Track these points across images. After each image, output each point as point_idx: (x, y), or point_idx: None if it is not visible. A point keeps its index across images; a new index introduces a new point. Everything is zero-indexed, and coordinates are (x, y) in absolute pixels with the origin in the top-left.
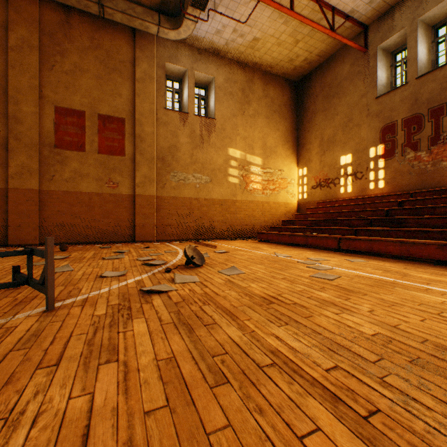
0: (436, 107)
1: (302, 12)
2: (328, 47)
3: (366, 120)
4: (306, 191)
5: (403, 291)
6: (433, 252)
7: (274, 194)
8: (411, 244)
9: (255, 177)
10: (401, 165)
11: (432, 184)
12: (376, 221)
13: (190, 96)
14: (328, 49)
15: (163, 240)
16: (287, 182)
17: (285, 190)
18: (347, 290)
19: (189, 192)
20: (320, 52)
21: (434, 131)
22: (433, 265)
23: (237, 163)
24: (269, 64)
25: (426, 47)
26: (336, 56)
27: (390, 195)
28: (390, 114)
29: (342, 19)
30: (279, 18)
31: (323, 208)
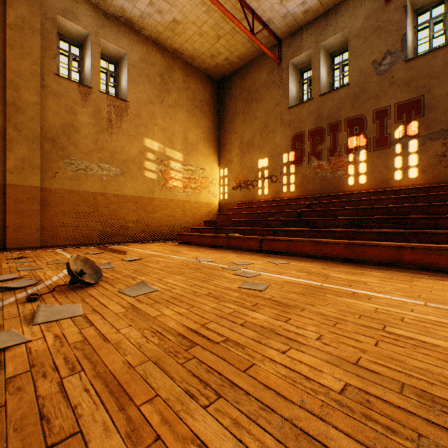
0: (333, 124)
1: (225, 6)
2: (248, 51)
3: (280, 128)
4: (227, 191)
5: (336, 299)
6: (341, 251)
7: (195, 193)
8: (323, 243)
9: (176, 174)
10: (308, 171)
11: (331, 190)
12: (291, 222)
13: (94, 67)
14: (248, 54)
15: (54, 246)
16: (209, 182)
17: (207, 189)
18: (283, 304)
19: (93, 185)
20: (241, 54)
21: (332, 144)
22: (342, 263)
23: (155, 156)
24: (191, 55)
25: (326, 70)
26: (255, 62)
27: (300, 198)
28: (300, 125)
29: (261, 26)
30: (201, 5)
31: (243, 209)
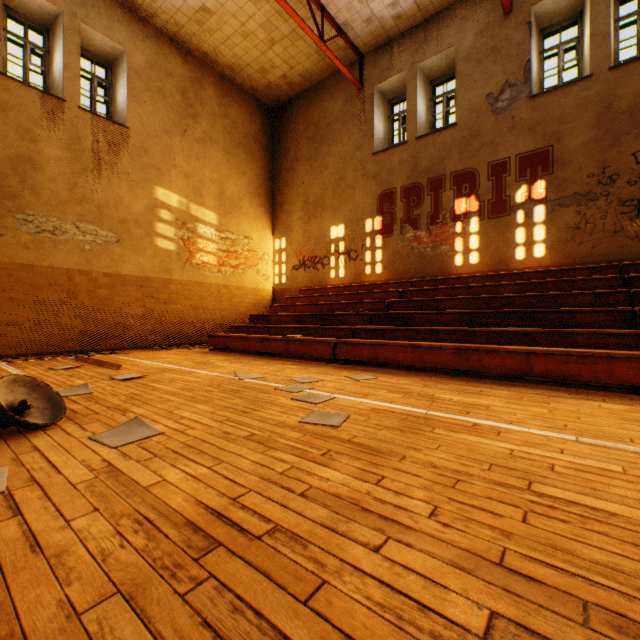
0: (435, 179)
1: None
2: (316, 67)
3: (362, 181)
4: (285, 272)
5: (450, 436)
6: (450, 359)
7: (237, 274)
8: (425, 348)
9: (207, 244)
10: (400, 245)
11: (432, 272)
12: (378, 317)
13: (69, 68)
14: (316, 72)
15: None
16: (258, 257)
17: (255, 269)
18: (371, 450)
19: (67, 258)
20: (305, 71)
21: (434, 208)
22: (451, 377)
23: (174, 215)
24: (230, 65)
25: (425, 103)
26: (326, 85)
27: (389, 283)
28: (389, 179)
29: (334, 32)
30: None
31: (309, 298)
